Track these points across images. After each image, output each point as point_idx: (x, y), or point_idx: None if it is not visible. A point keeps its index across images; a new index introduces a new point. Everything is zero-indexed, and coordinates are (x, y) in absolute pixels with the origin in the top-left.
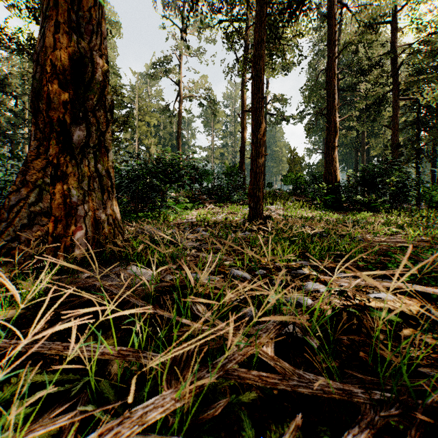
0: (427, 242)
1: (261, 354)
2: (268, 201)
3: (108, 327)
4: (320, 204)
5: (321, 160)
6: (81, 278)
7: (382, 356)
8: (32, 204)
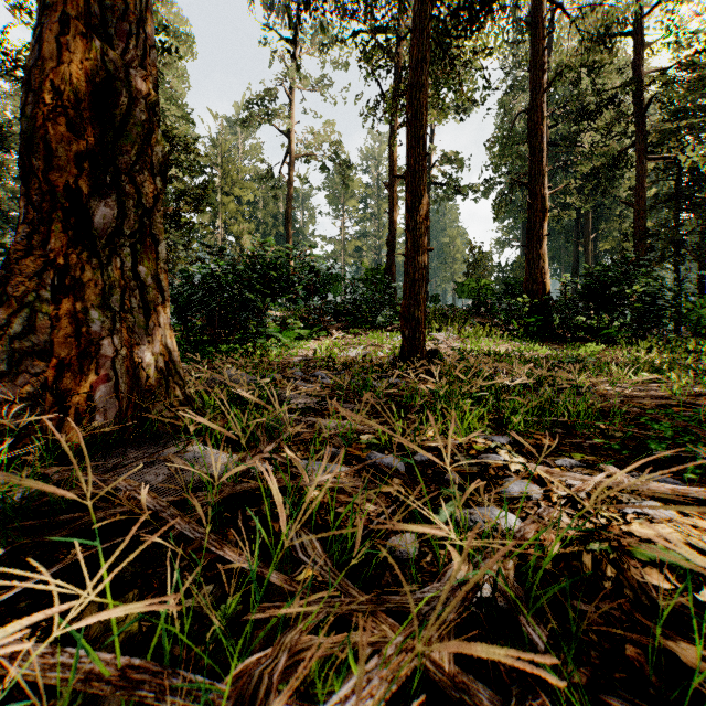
0: (702, 397)
1: (428, 671)
2: (433, 325)
3: (129, 583)
4: (518, 331)
5: (520, 258)
6: (104, 468)
7: (673, 656)
8: (17, 336)
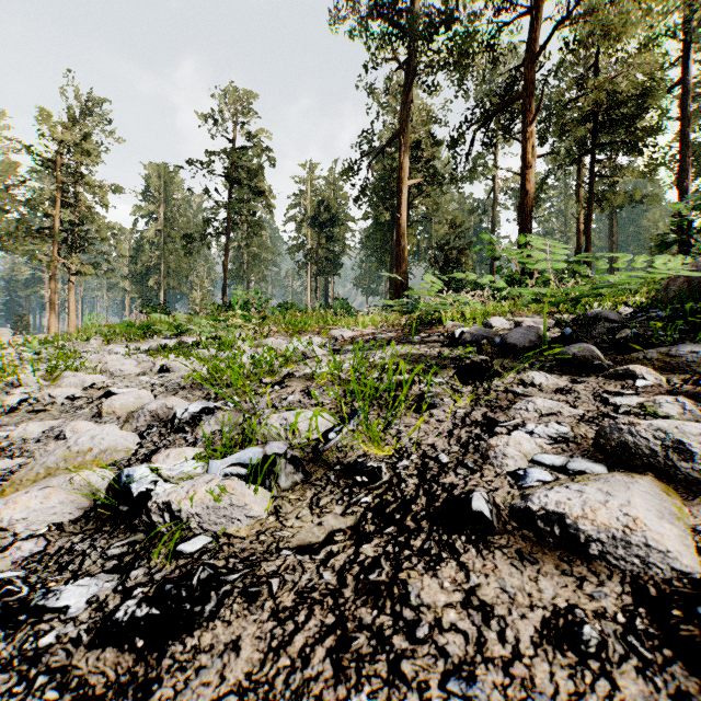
0: None
1: None
2: None
3: None
4: None
5: None
6: None
7: None
8: None
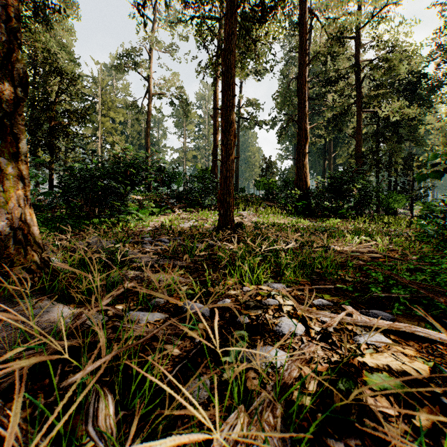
0: (395, 251)
1: None
2: (241, 206)
3: None
4: (292, 210)
5: (292, 166)
6: None
7: None
8: None
